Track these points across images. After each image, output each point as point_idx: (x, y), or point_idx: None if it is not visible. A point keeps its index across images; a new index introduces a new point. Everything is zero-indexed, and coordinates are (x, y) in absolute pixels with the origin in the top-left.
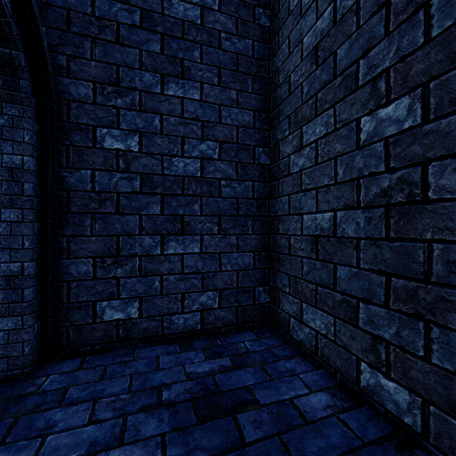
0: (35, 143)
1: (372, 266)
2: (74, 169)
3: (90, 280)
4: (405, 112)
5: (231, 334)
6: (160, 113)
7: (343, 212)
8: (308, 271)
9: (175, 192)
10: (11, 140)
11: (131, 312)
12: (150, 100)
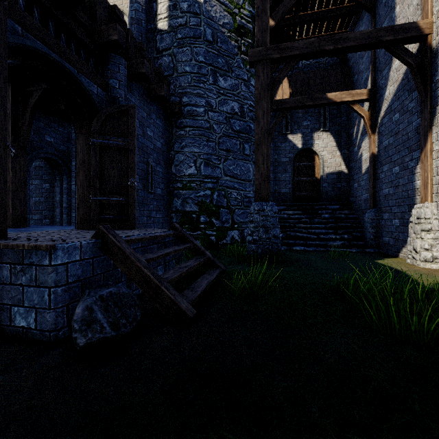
0: None
1: (45, 205)
2: None
3: None
4: (48, 186)
5: None
6: None
7: (41, 198)
8: (34, 209)
9: None
10: None
11: None
12: None
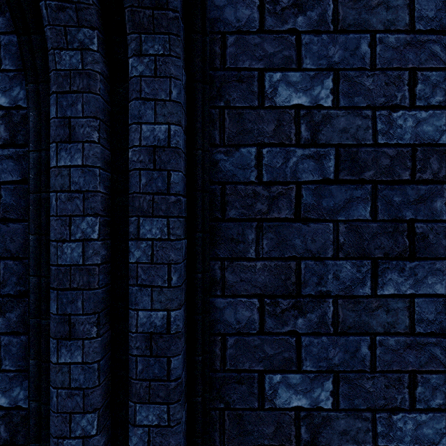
0: (183, 104)
1: None
2: (231, 146)
3: (254, 334)
4: None
5: None
6: (370, 30)
7: None
8: None
9: (398, 176)
10: (152, 98)
11: (319, 397)
12: (352, 8)
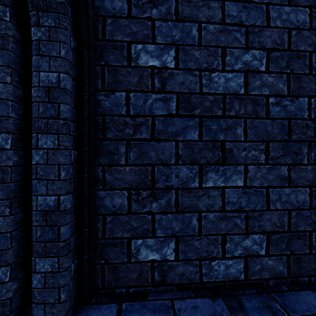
0: (72, 61)
1: None
2: (109, 91)
3: (124, 214)
4: None
5: (286, 293)
6: (198, 21)
7: None
8: None
9: (215, 113)
10: (47, 55)
11: (166, 253)
12: (187, 6)
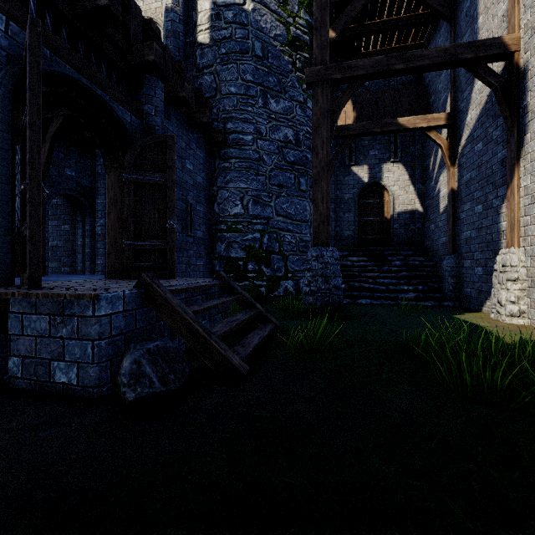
0: None
1: (64, 251)
2: None
3: None
4: (68, 228)
5: None
6: None
7: (59, 242)
8: (51, 255)
9: None
10: None
11: None
12: None
